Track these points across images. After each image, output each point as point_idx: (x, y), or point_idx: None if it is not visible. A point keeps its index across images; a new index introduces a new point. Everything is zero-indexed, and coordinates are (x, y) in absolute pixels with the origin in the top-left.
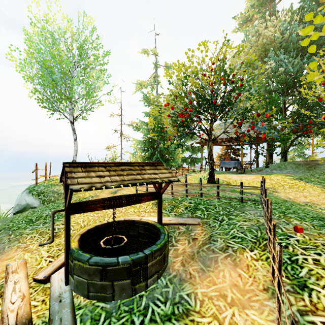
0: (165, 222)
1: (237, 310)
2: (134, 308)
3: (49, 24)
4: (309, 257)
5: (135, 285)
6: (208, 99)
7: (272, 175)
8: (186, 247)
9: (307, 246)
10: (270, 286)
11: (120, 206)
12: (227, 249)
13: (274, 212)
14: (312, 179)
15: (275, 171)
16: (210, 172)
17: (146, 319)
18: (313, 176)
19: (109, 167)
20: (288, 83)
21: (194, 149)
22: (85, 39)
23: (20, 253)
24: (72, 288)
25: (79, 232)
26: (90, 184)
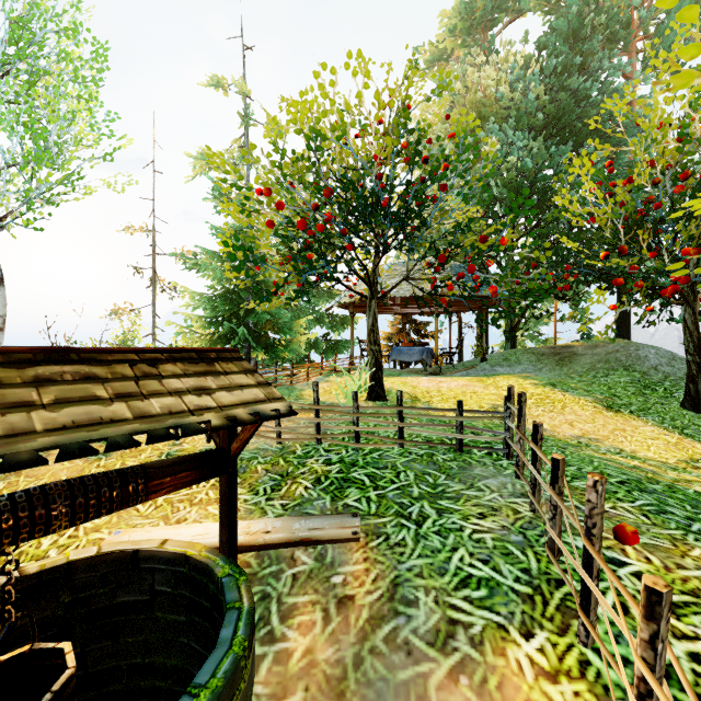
0: (250, 539)
1: None
2: None
3: None
4: (700, 645)
5: None
6: (371, 192)
7: (499, 377)
8: (316, 642)
9: (674, 597)
10: None
11: (36, 535)
12: (451, 634)
13: (543, 476)
14: (571, 383)
15: (501, 368)
16: (375, 373)
17: None
18: (571, 378)
19: None
20: (521, 189)
21: (335, 321)
22: None
23: None
24: None
25: None
26: None
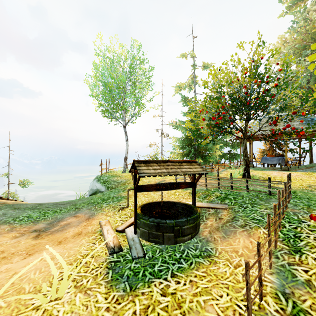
0: (198, 205)
1: (243, 259)
2: (176, 250)
3: (109, 52)
4: (312, 235)
5: (176, 238)
6: (241, 101)
7: None
8: (213, 223)
9: (315, 229)
10: (272, 249)
11: (166, 189)
12: (245, 226)
13: (300, 204)
14: None
15: None
16: (245, 168)
17: (183, 255)
18: None
19: (159, 164)
20: None
21: (234, 145)
22: (134, 58)
23: (104, 216)
24: (139, 236)
25: (139, 205)
26: (150, 174)
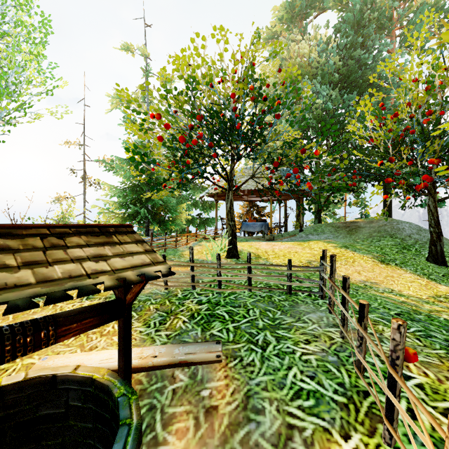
0: (142, 362)
1: None
2: None
3: None
4: None
5: None
6: (229, 119)
7: (312, 242)
8: (189, 445)
9: (448, 403)
10: None
11: None
12: (290, 437)
13: None
14: (357, 246)
15: (312, 236)
16: (232, 240)
17: None
18: (357, 242)
19: None
20: (325, 121)
21: (205, 205)
22: None
23: None
24: None
25: None
26: None
